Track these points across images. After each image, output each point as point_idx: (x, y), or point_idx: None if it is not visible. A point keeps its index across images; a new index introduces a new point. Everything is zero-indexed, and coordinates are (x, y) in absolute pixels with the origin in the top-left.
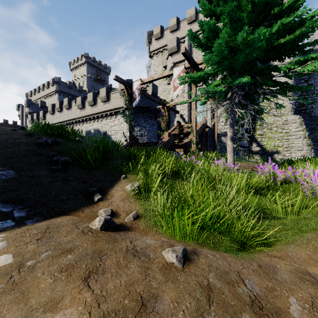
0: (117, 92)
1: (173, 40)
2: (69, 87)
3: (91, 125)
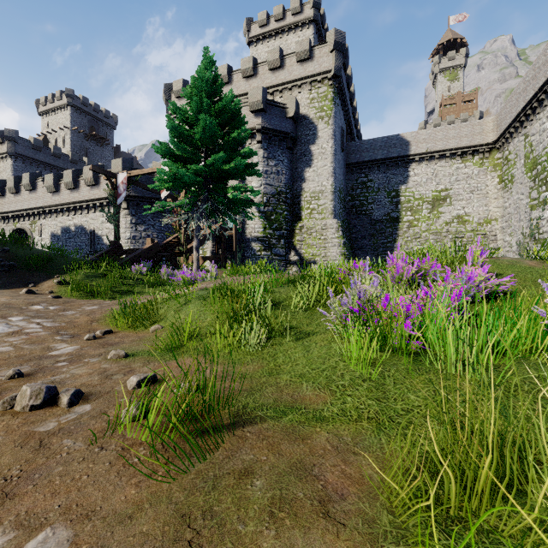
0: None
1: None
2: (34, 148)
3: (70, 219)
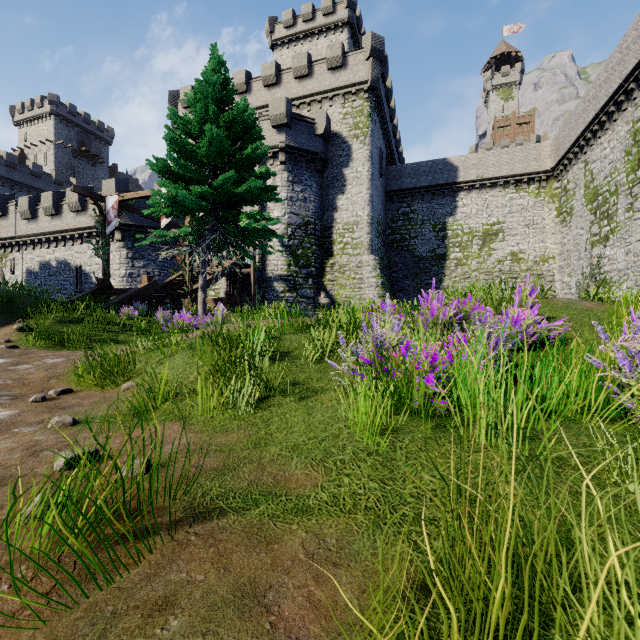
0: None
1: None
2: (7, 165)
3: (51, 252)
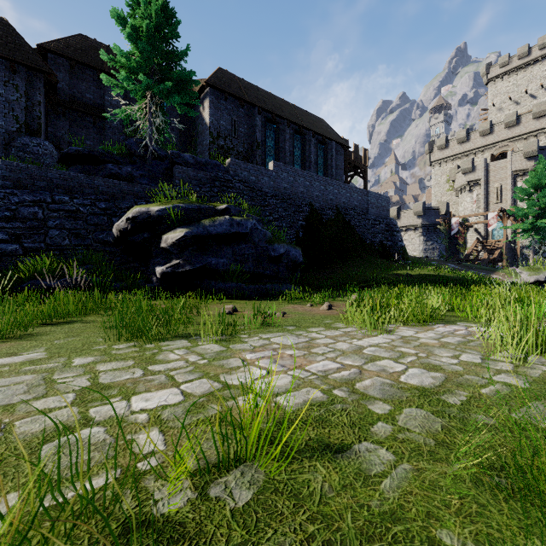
0: (409, 212)
1: (468, 162)
2: None
3: None
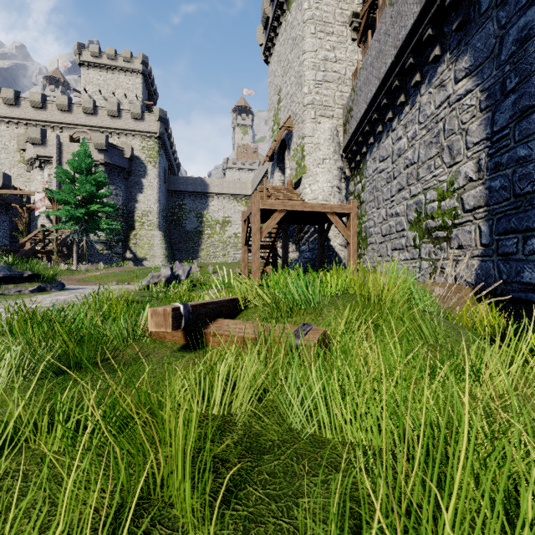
0: None
1: (36, 131)
2: None
3: None
